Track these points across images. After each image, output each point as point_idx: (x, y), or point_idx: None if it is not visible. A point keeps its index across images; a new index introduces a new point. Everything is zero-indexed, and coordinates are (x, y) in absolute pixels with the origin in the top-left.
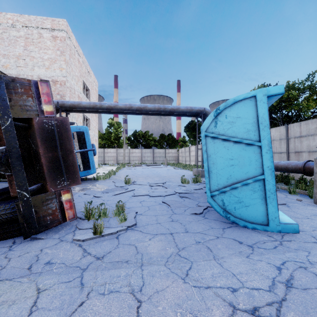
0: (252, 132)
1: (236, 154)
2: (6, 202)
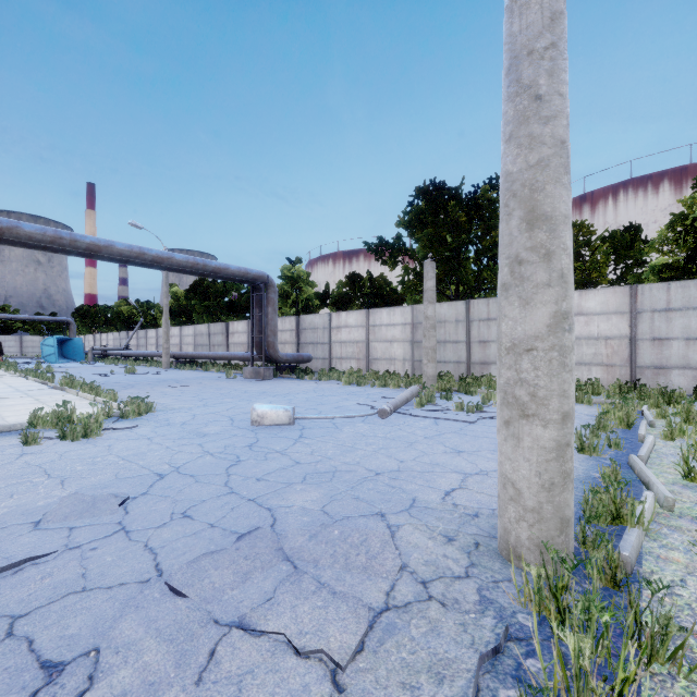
0: (54, 344)
1: (50, 349)
2: None
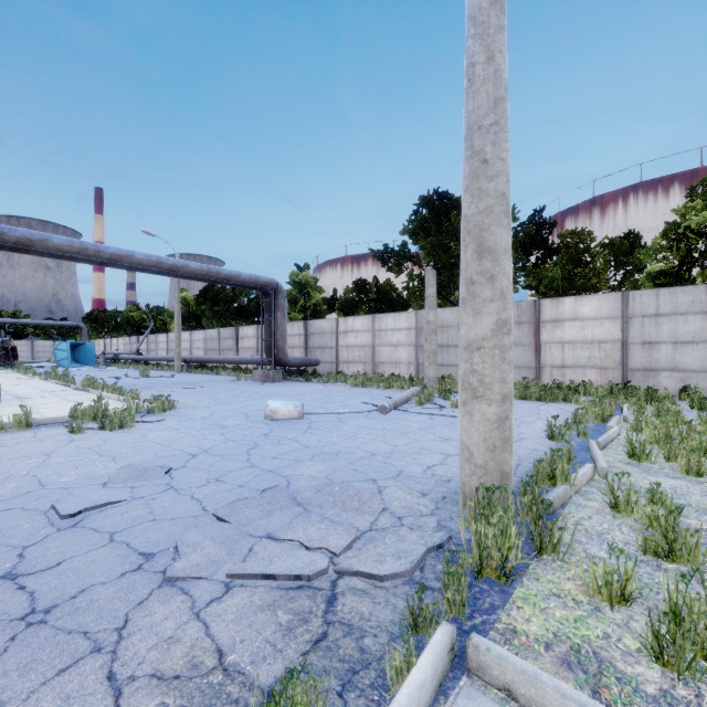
0: (67, 349)
1: (63, 353)
2: (4, 362)
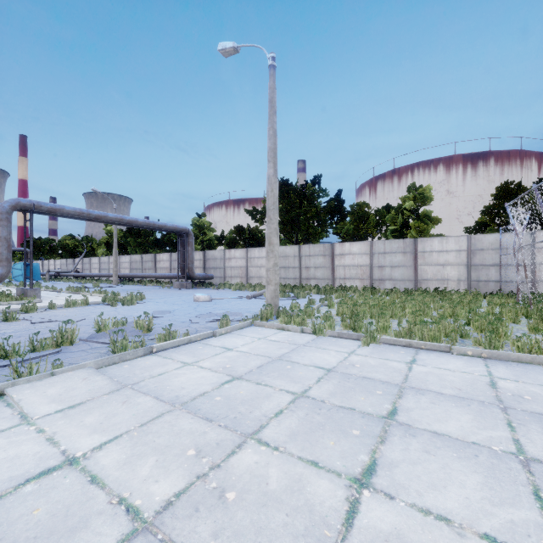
0: (21, 268)
1: (18, 271)
2: None
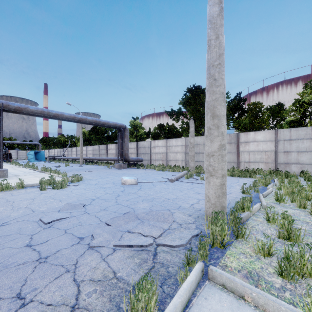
0: (33, 154)
1: (31, 156)
2: (6, 160)
